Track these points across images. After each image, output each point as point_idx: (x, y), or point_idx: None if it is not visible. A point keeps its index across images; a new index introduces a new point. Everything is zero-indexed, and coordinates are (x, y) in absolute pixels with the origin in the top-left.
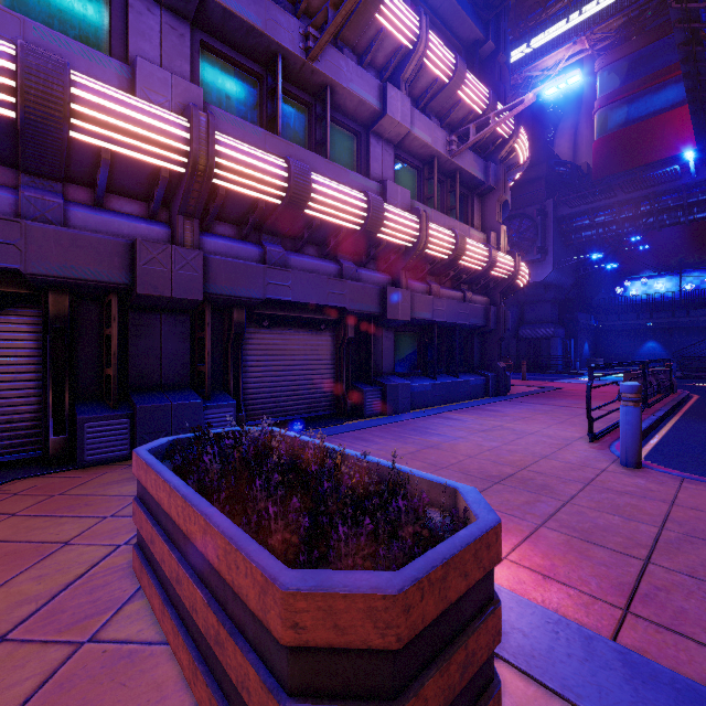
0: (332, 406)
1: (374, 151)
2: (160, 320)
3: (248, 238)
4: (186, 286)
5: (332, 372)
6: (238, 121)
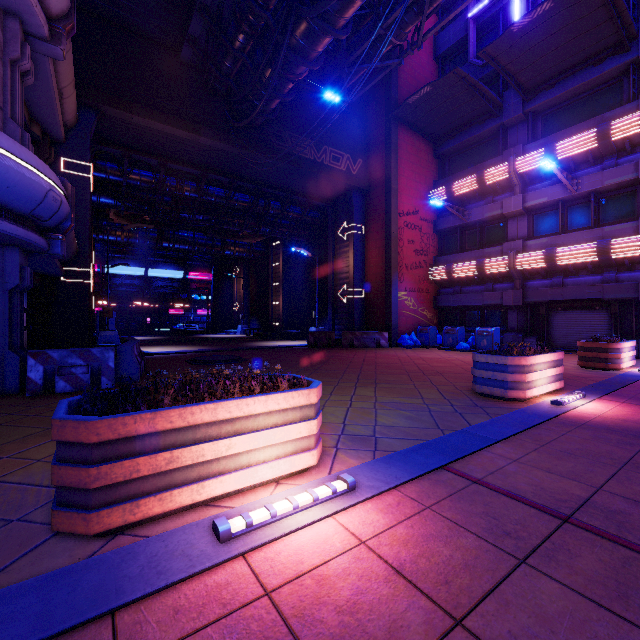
0: None
1: None
2: None
3: None
4: None
5: None
6: None
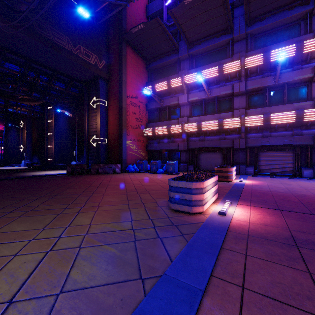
0: (292, 173)
1: (314, 87)
2: (239, 151)
3: (259, 132)
4: (242, 145)
5: (292, 163)
6: (254, 110)
